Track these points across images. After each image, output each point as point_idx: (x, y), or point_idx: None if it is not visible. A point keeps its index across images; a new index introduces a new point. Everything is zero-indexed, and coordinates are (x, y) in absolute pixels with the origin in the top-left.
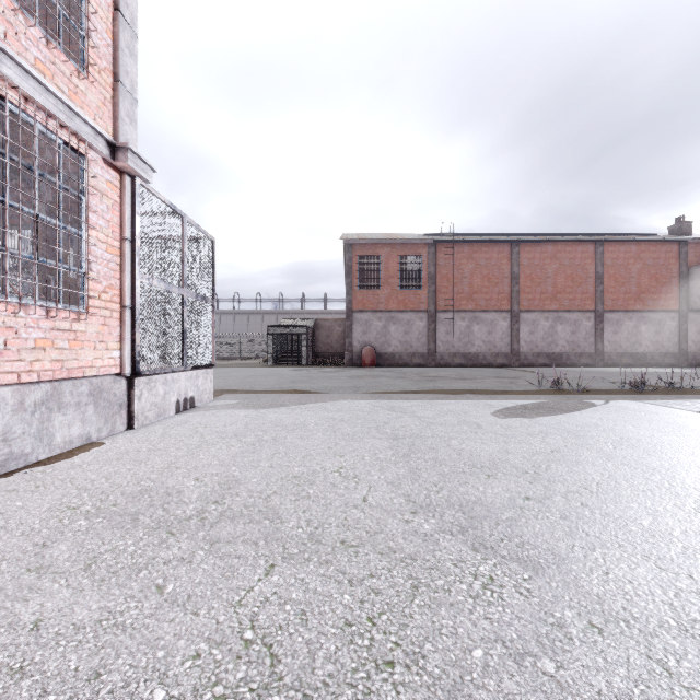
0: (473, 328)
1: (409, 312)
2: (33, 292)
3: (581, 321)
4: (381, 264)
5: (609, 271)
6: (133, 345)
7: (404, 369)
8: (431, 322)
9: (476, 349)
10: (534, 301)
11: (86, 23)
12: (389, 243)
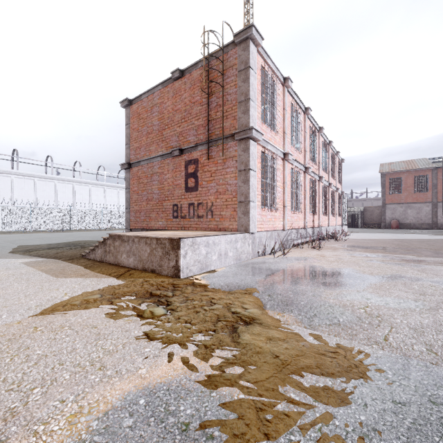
0: None
1: (419, 203)
2: (338, 215)
3: None
4: (402, 181)
5: None
6: (342, 220)
7: (414, 230)
8: (434, 207)
9: None
10: None
11: (341, 178)
12: (407, 171)
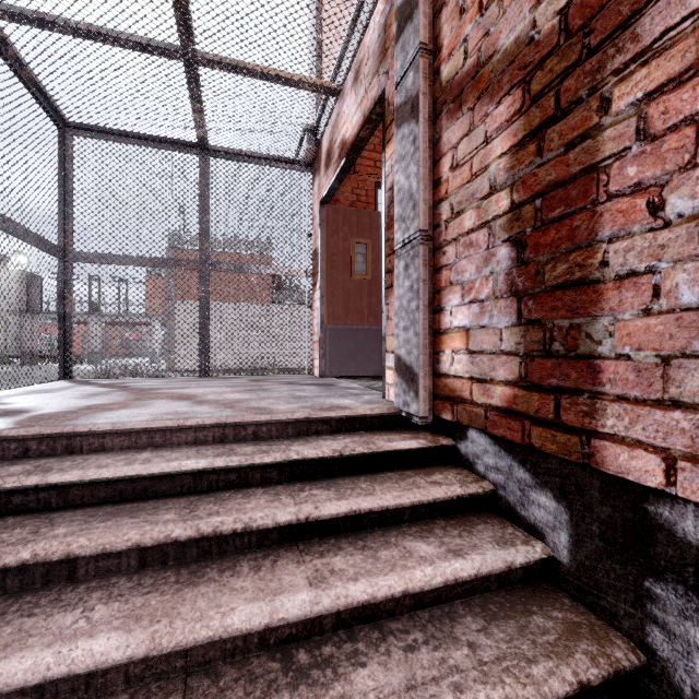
0: None
1: None
2: None
3: None
4: None
5: None
6: None
7: None
8: None
9: None
10: None
11: None
12: None
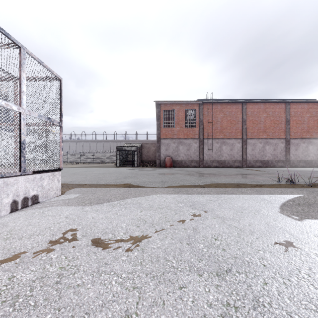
0: (222, 147)
1: (189, 139)
2: None
3: (278, 143)
4: (175, 114)
5: (293, 118)
6: None
7: (187, 168)
8: (201, 144)
9: (224, 158)
10: (254, 133)
11: None
12: (179, 103)
